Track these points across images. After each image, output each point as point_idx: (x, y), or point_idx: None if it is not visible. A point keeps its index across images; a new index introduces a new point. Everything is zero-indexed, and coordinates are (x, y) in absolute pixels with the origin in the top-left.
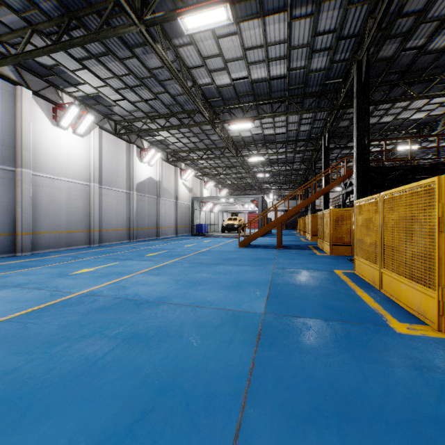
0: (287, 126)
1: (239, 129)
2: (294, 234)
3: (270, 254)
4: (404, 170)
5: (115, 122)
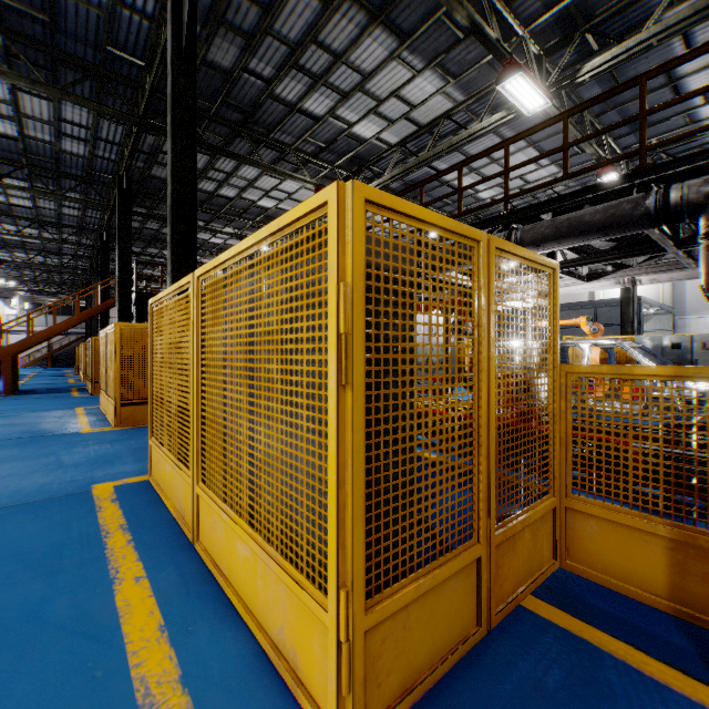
0: (36, 200)
1: None
2: (63, 374)
3: None
4: None
5: None
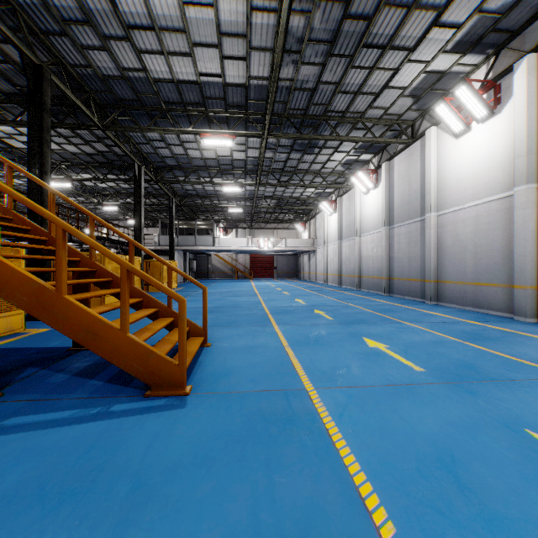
0: None
1: None
2: None
3: (147, 322)
4: None
5: None
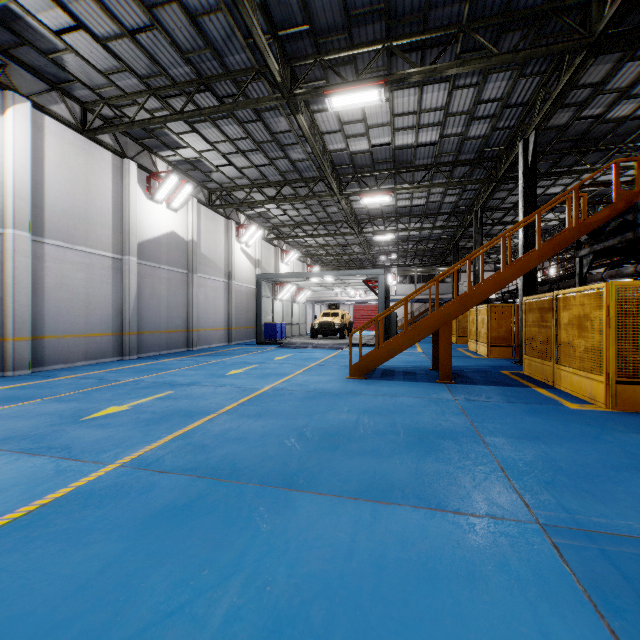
0: (444, 123)
1: (346, 132)
2: None
3: (445, 409)
4: None
5: (81, 106)
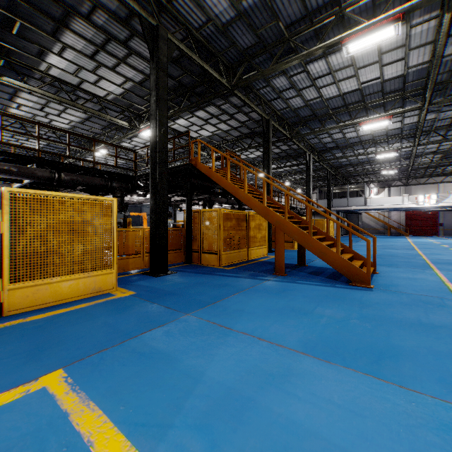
0: None
1: None
2: None
3: None
4: None
5: None
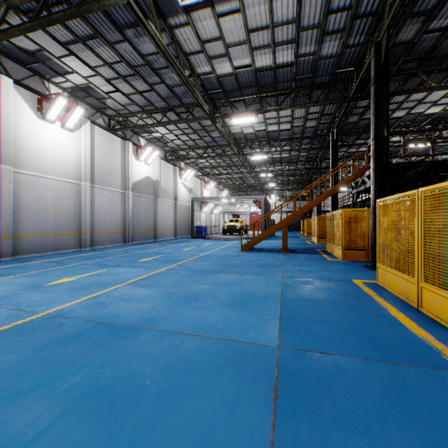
0: (292, 121)
1: (241, 125)
2: (298, 236)
3: (276, 260)
4: (425, 167)
5: (108, 117)
